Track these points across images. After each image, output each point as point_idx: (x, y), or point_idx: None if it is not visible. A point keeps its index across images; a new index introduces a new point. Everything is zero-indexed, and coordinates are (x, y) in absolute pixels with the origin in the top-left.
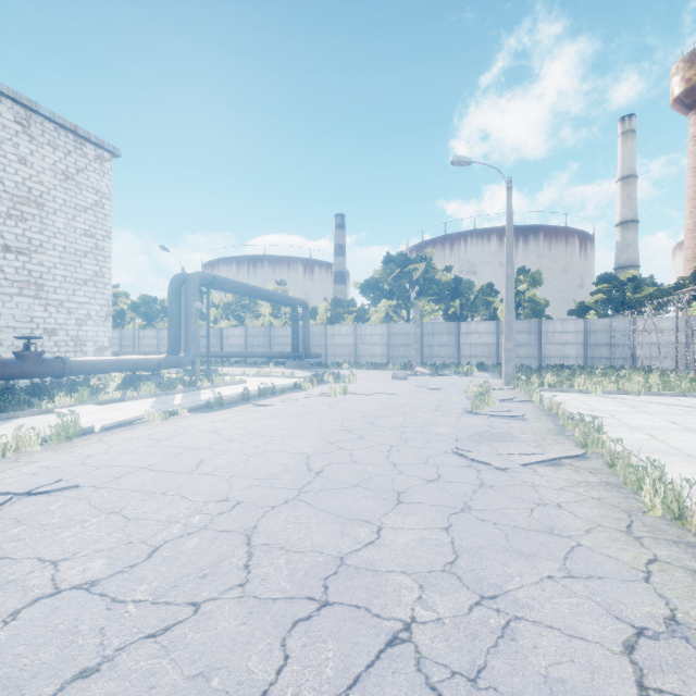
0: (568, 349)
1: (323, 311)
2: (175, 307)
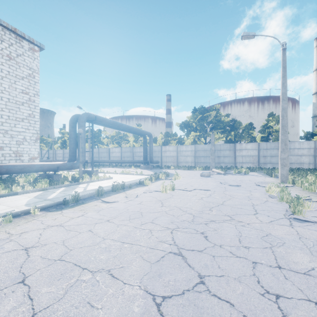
0: (303, 158)
1: (160, 139)
2: (72, 133)
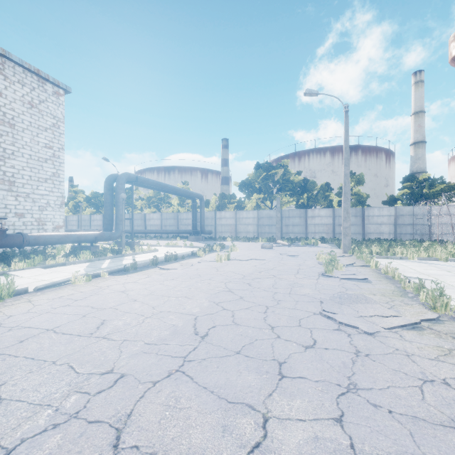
0: (383, 228)
1: (213, 202)
2: (109, 197)
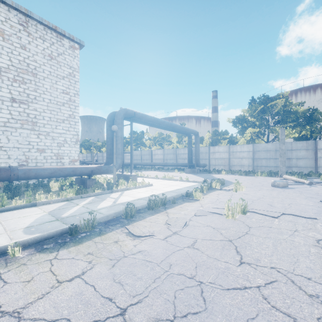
0: None
1: (207, 138)
2: (109, 133)
